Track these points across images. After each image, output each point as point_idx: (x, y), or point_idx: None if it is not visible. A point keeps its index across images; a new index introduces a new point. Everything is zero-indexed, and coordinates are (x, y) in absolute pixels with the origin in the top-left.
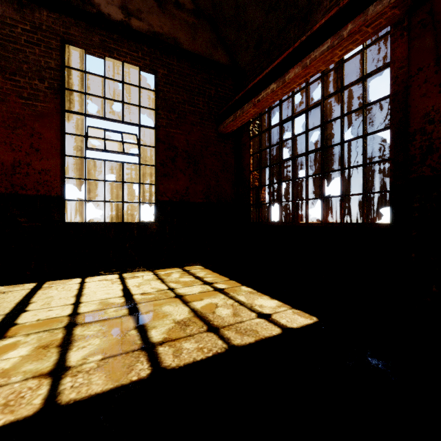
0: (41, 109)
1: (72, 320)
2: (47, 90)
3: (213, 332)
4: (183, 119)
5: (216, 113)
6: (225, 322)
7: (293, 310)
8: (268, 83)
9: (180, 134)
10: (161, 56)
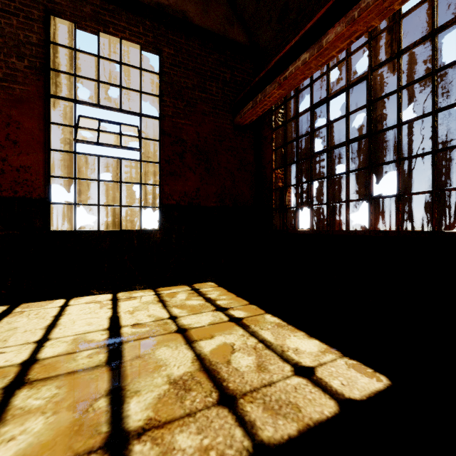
0: (20, 92)
1: (20, 374)
2: (27, 70)
3: (227, 407)
4: (193, 108)
5: (232, 101)
6: (246, 384)
7: (346, 360)
8: (297, 55)
9: (190, 125)
10: (166, 33)
